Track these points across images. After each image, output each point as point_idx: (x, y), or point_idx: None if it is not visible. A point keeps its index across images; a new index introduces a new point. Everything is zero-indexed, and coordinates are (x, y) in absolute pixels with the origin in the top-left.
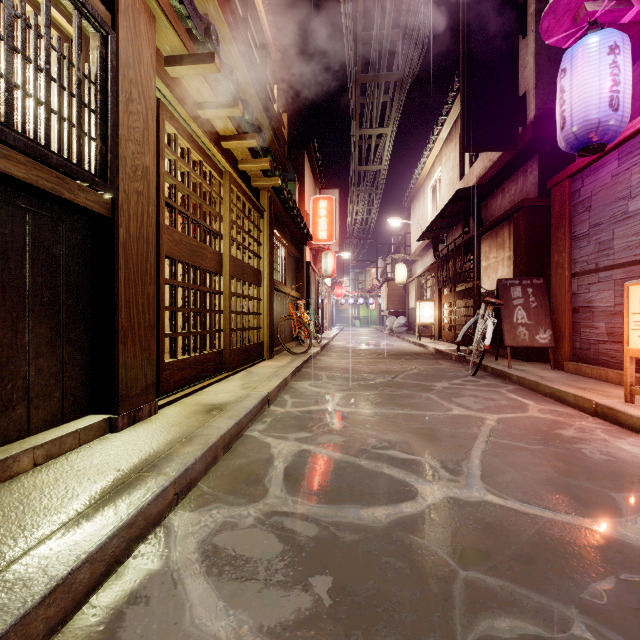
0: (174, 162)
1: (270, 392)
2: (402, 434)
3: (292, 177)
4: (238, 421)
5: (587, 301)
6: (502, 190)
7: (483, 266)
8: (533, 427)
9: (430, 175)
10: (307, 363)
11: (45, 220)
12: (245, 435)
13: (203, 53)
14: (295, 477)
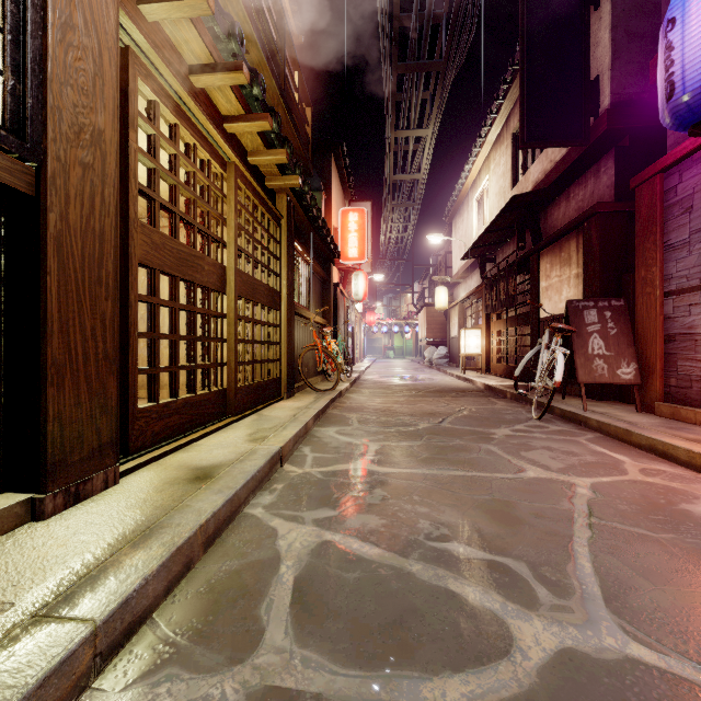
0: (154, 139)
1: (283, 446)
2: (466, 512)
3: (317, 186)
4: (232, 496)
5: (687, 327)
6: (566, 196)
7: (543, 287)
8: (645, 499)
9: (476, 185)
10: (334, 402)
11: None
12: (243, 514)
13: None
14: (310, 600)
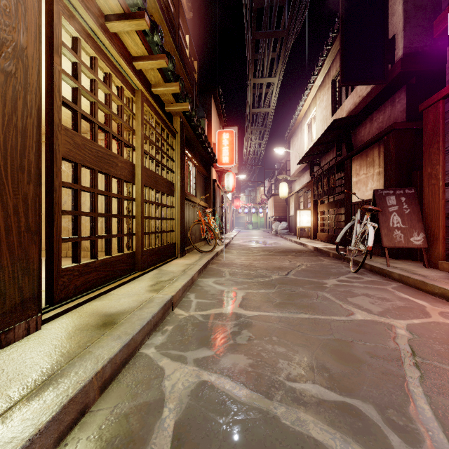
0: (76, 65)
1: (174, 295)
2: (315, 352)
3: (202, 115)
4: (128, 341)
5: None
6: (370, 119)
7: (354, 181)
8: None
9: (306, 115)
10: (213, 260)
11: None
12: (138, 354)
13: None
14: None
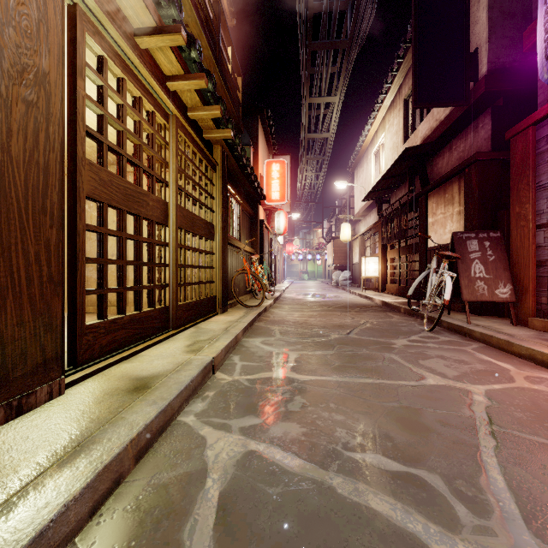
0: (102, 89)
1: (216, 356)
2: (378, 420)
3: (247, 142)
4: (165, 407)
5: None
6: (449, 148)
7: (429, 222)
8: (537, 406)
9: (373, 142)
10: (260, 316)
11: None
12: (176, 422)
13: None
14: (233, 521)
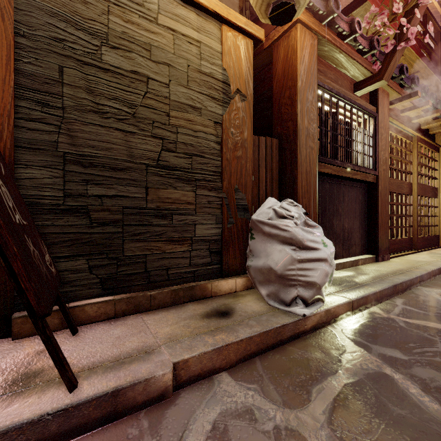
0: (390, 146)
1: None
2: None
3: None
4: (438, 268)
5: None
6: None
7: None
8: None
9: None
10: None
11: (358, 188)
12: None
13: (410, 93)
14: None
